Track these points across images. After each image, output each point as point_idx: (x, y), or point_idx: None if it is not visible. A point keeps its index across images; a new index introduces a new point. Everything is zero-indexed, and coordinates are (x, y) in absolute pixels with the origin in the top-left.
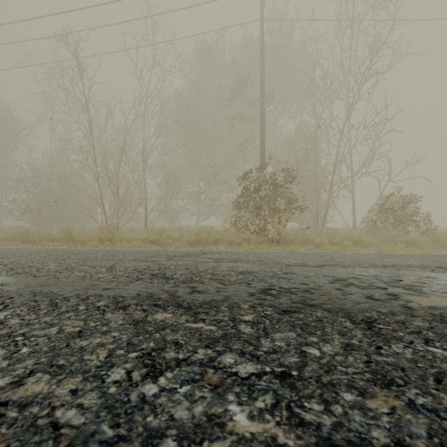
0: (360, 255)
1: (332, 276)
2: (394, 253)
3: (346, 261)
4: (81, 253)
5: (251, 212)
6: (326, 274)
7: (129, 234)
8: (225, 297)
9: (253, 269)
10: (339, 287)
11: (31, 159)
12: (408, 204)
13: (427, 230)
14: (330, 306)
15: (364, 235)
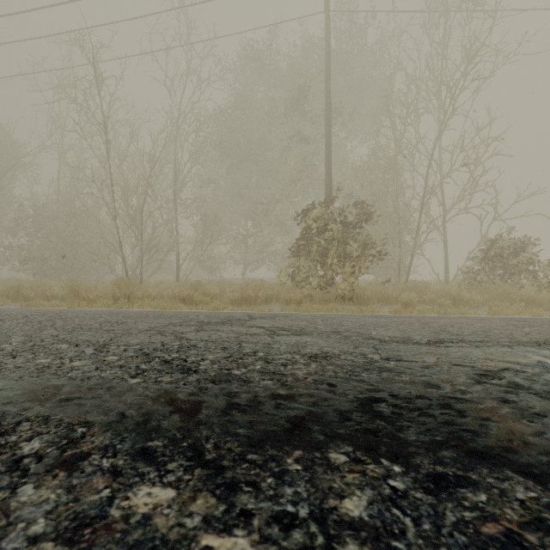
0: (479, 322)
1: (468, 365)
2: (520, 317)
3: (468, 333)
4: (76, 317)
5: (314, 260)
6: (456, 362)
7: (154, 289)
8: (292, 424)
9: (330, 350)
10: (502, 394)
11: (36, 194)
12: (522, 250)
13: (549, 283)
14: (528, 460)
15: (465, 291)
